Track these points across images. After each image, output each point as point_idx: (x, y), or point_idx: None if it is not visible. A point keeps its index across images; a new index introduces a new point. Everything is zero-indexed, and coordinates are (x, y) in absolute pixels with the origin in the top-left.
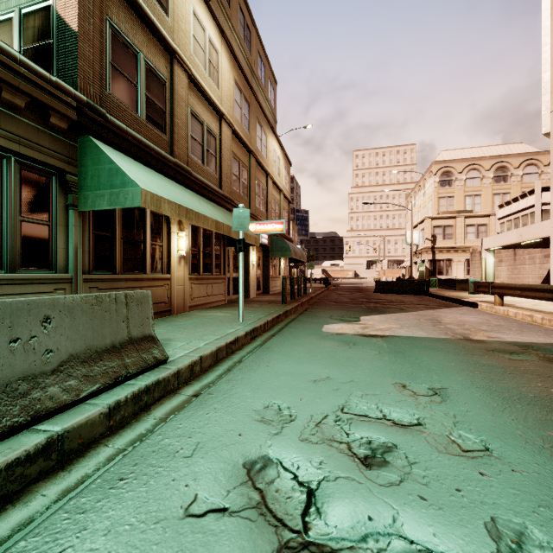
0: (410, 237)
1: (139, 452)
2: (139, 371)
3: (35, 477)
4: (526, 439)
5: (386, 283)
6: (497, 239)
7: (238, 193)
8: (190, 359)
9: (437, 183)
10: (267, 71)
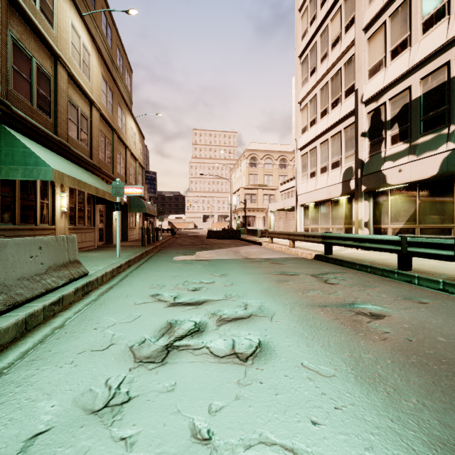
0: (231, 200)
1: (102, 299)
2: (78, 277)
3: (56, 312)
4: (246, 281)
5: (214, 232)
6: (275, 205)
7: (104, 162)
8: (100, 273)
9: (248, 164)
10: (125, 61)
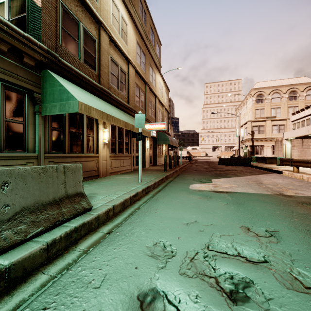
0: (239, 132)
1: (62, 282)
2: (72, 216)
3: None
4: None
5: (225, 159)
6: (293, 133)
7: (138, 107)
8: (106, 207)
9: (254, 101)
10: (155, 37)
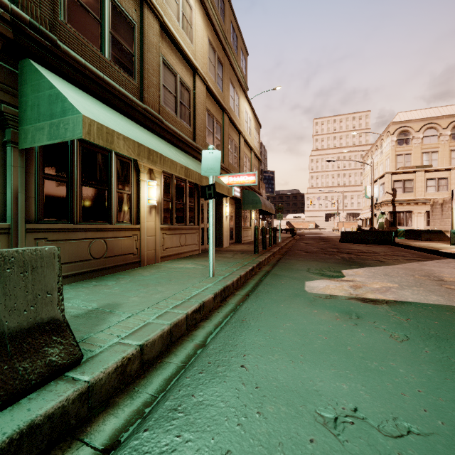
0: (372, 190)
1: None
2: None
3: None
4: None
5: (352, 234)
6: None
7: None
8: (122, 352)
9: (395, 142)
10: (239, 41)
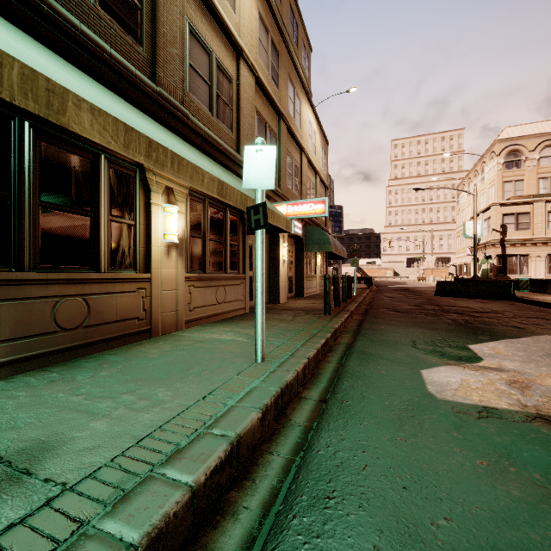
0: (474, 227)
1: None
2: None
3: None
4: None
5: (452, 284)
6: None
7: None
8: None
9: (501, 165)
10: (300, 31)
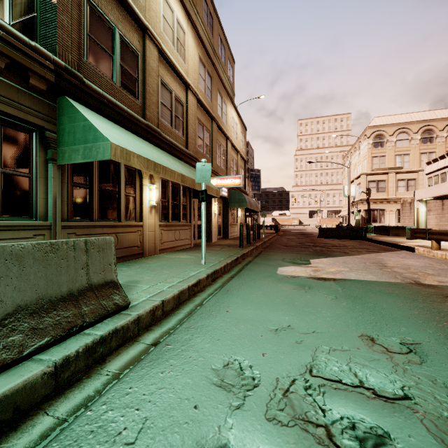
0: (348, 190)
1: (74, 432)
2: (97, 319)
3: None
4: None
5: (328, 230)
6: (429, 191)
7: (202, 153)
8: (152, 303)
9: (371, 145)
10: (226, 52)
